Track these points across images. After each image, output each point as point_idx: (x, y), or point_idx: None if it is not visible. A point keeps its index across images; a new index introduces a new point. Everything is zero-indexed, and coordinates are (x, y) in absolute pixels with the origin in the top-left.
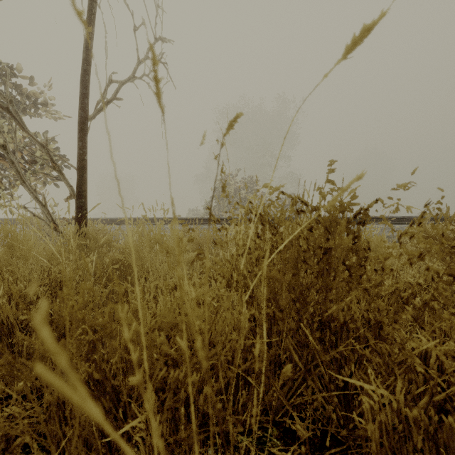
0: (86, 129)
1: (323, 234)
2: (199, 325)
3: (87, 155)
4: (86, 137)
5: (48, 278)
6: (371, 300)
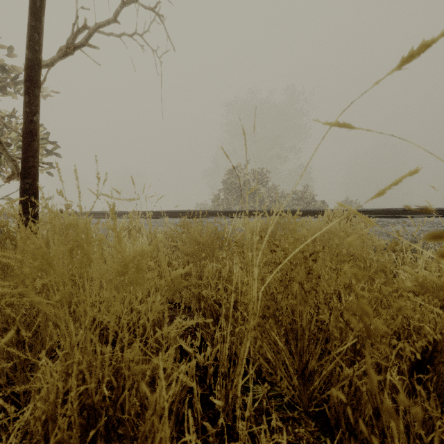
0: (36, 78)
1: None
2: None
3: (37, 115)
4: (36, 89)
5: None
6: None
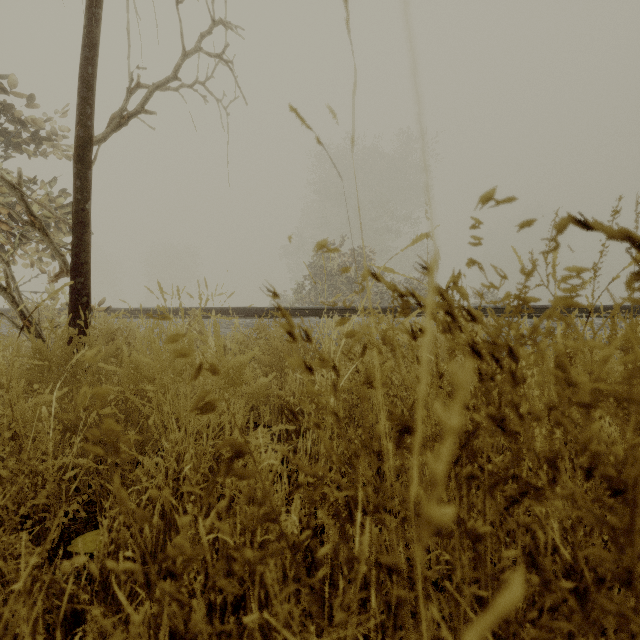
0: (88, 158)
1: None
2: None
3: (89, 202)
4: (88, 172)
5: None
6: None
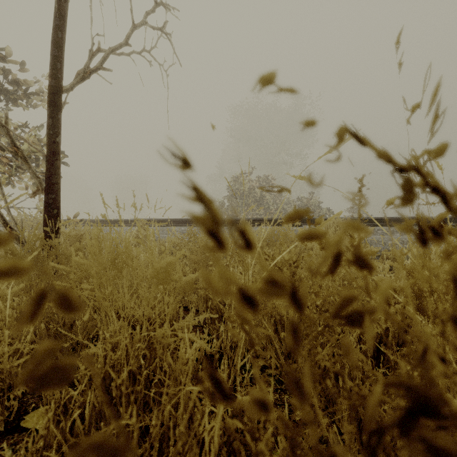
0: (58, 103)
1: None
2: None
3: (59, 136)
4: (58, 113)
5: None
6: None
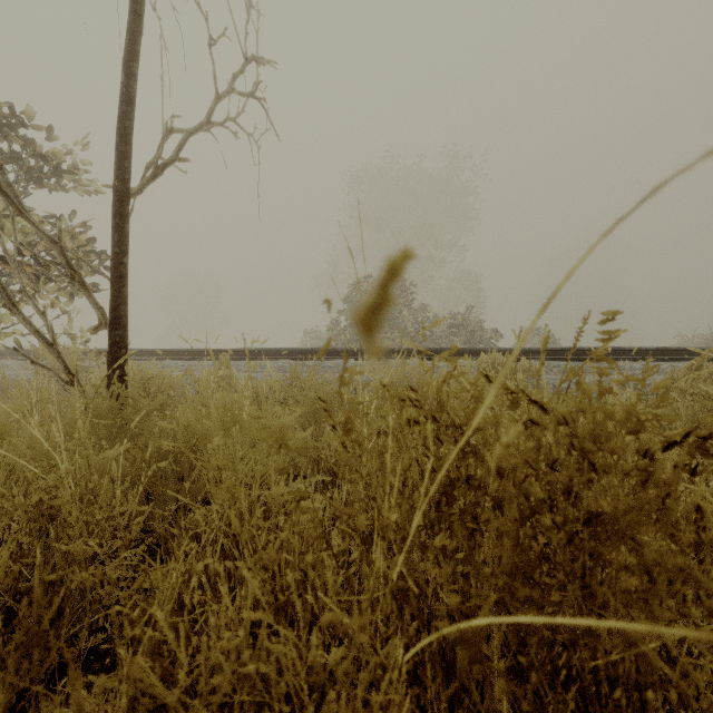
0: (126, 212)
1: (583, 480)
2: (296, 685)
3: (127, 255)
4: (126, 225)
5: (25, 504)
6: (704, 643)
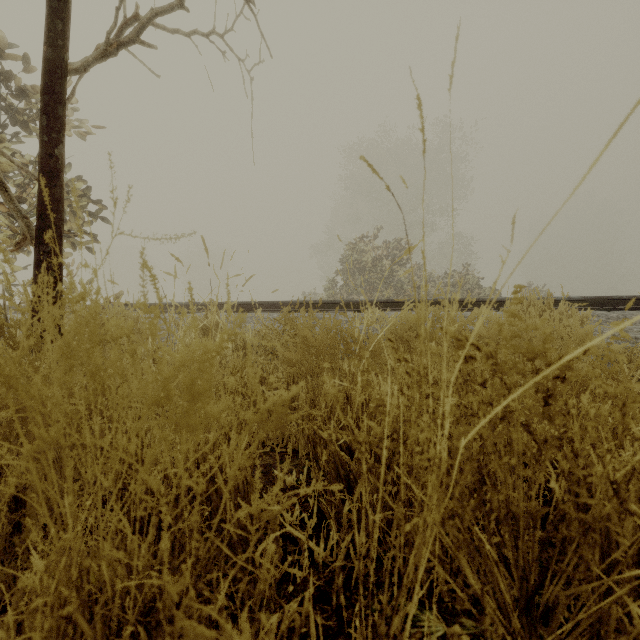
0: (58, 89)
1: None
2: None
3: (59, 146)
4: (58, 106)
5: None
6: None
